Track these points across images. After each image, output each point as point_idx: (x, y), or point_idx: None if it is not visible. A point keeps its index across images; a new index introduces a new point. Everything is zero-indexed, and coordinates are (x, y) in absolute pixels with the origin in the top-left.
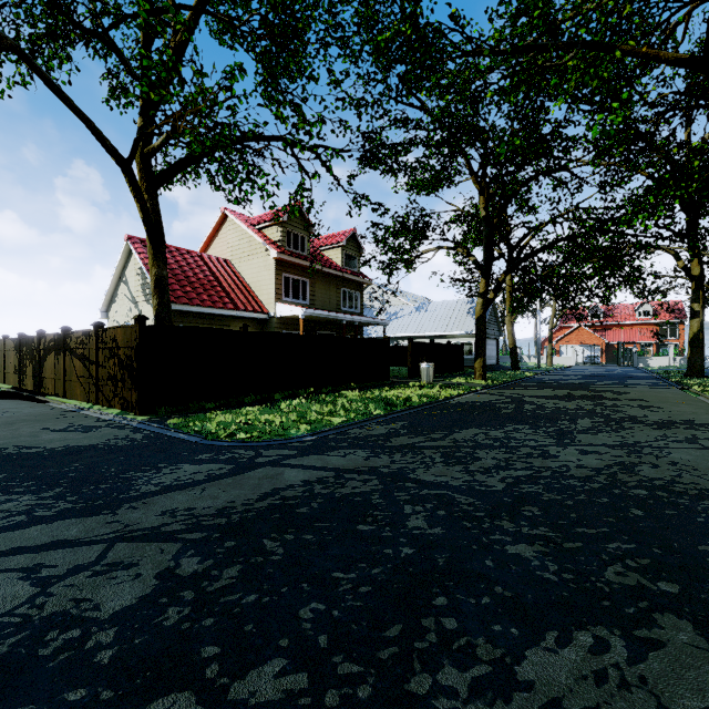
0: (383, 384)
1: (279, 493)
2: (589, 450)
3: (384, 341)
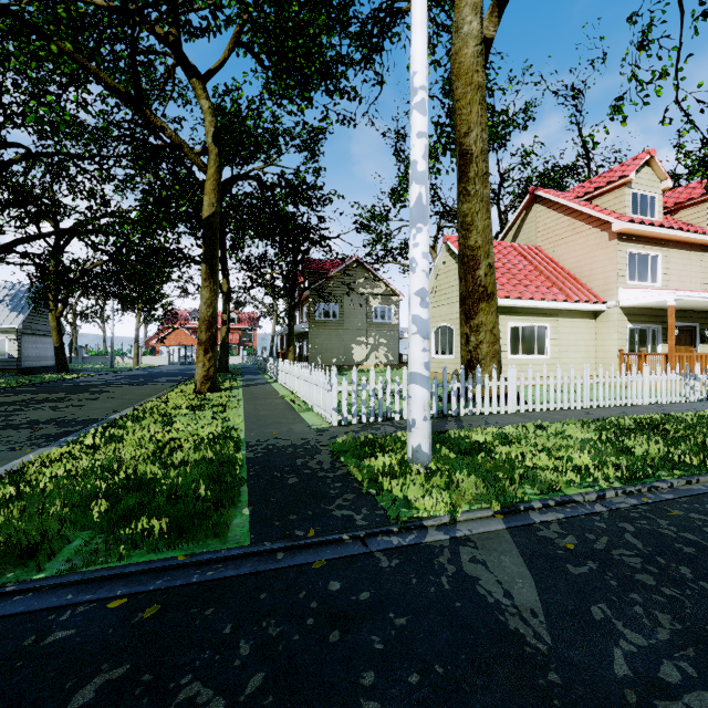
0: None
1: None
2: None
3: None
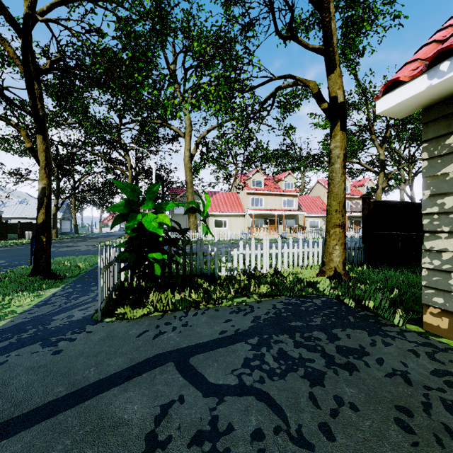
0: (6, 240)
1: (3, 249)
2: (65, 244)
3: (5, 223)
